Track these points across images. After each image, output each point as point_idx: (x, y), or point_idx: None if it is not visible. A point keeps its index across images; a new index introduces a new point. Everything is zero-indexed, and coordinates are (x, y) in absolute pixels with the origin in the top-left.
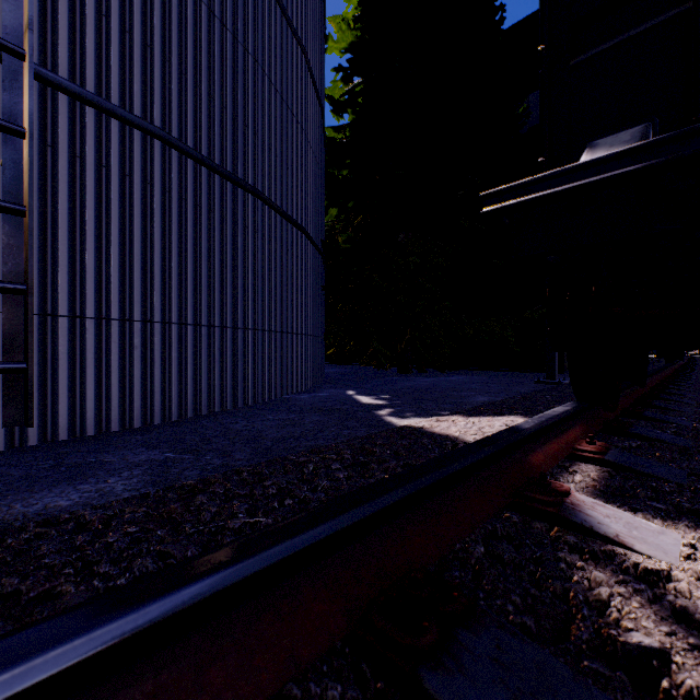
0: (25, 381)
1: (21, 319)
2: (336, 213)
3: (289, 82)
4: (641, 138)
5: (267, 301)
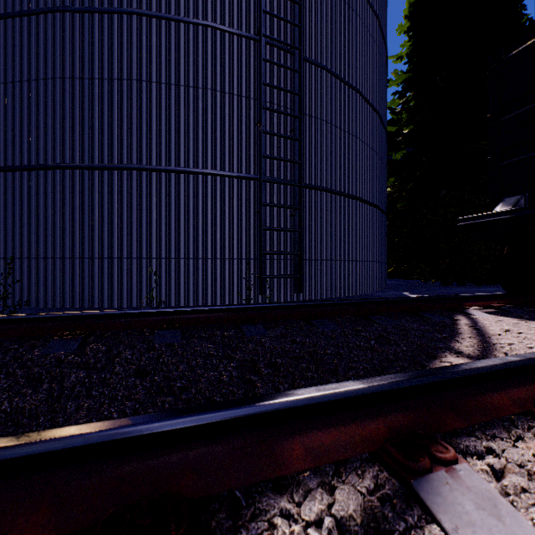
0: (299, 280)
1: (298, 262)
2: (393, 180)
3: (370, 135)
4: (514, 204)
5: (361, 247)
